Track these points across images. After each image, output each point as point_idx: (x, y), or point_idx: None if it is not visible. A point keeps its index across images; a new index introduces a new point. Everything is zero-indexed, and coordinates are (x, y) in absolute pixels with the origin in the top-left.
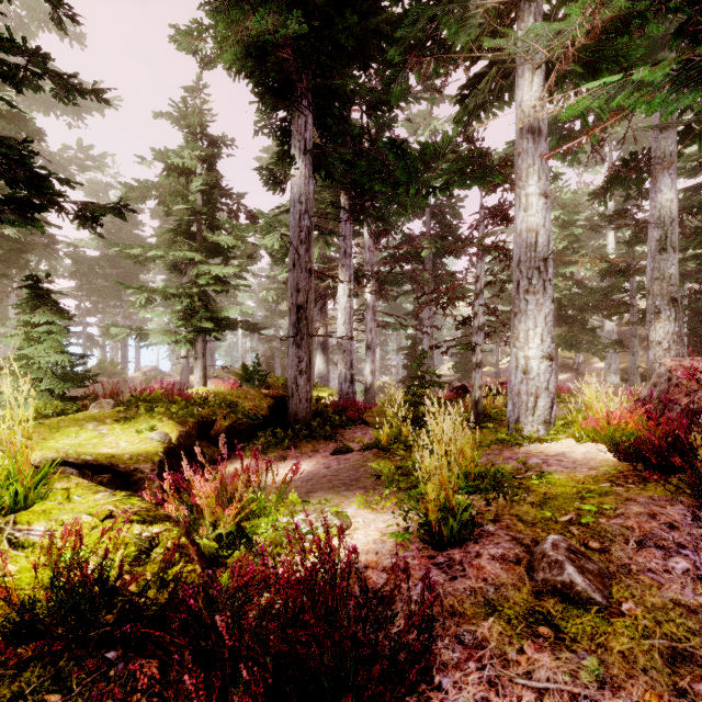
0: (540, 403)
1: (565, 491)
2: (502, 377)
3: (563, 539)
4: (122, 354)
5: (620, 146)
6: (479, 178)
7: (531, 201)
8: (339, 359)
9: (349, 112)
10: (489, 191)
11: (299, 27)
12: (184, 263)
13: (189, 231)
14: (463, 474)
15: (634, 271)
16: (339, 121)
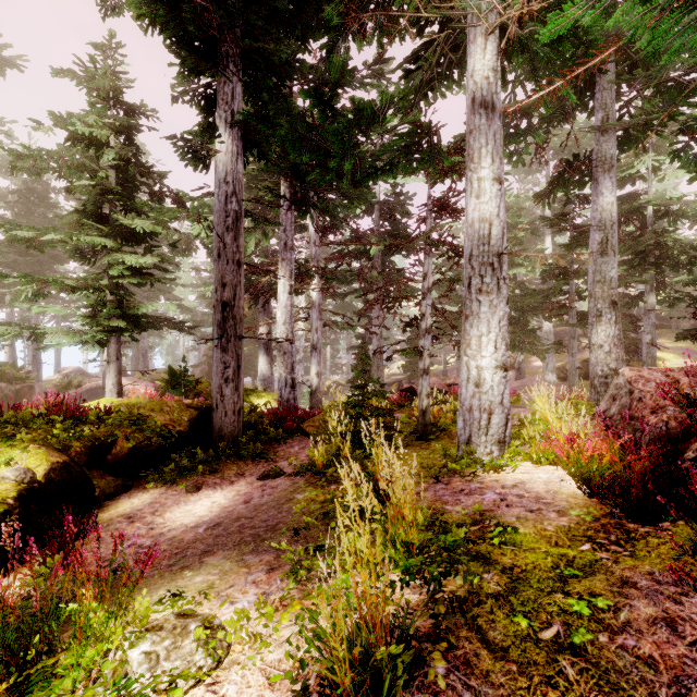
0: (493, 420)
1: (538, 564)
2: (450, 376)
3: None
4: (33, 355)
5: (556, 156)
6: (427, 159)
7: (484, 186)
8: (279, 362)
9: (290, 92)
10: (438, 175)
11: None
12: (92, 250)
13: (99, 214)
14: (403, 544)
15: (574, 274)
16: (276, 97)
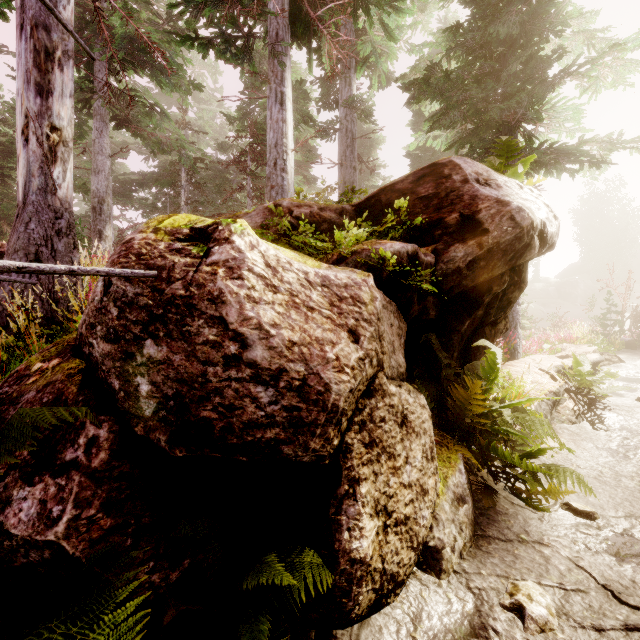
0: None
1: None
2: None
3: None
4: None
5: None
6: None
7: None
8: None
9: None
10: None
11: None
12: None
13: None
14: None
15: None
16: None
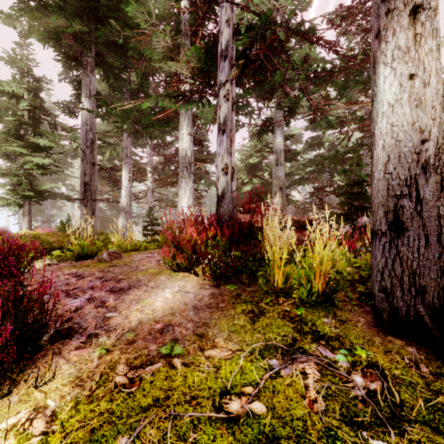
0: None
1: None
2: None
3: (114, 250)
4: None
5: None
6: (167, 123)
7: (183, 136)
8: (123, 217)
9: (129, 74)
10: (173, 130)
11: (83, 27)
12: (14, 155)
13: (18, 134)
14: (116, 246)
15: None
16: (117, 80)
